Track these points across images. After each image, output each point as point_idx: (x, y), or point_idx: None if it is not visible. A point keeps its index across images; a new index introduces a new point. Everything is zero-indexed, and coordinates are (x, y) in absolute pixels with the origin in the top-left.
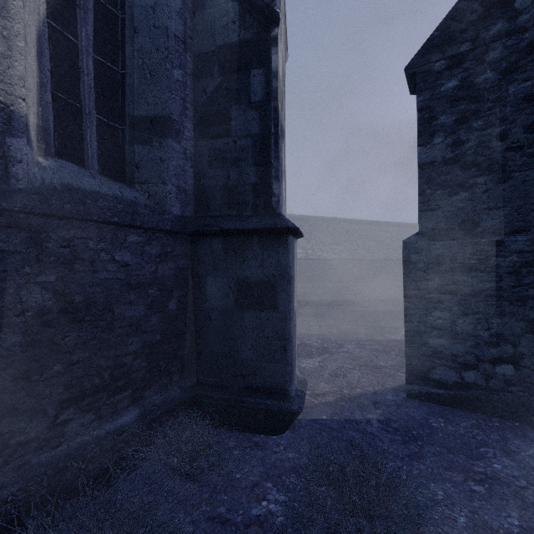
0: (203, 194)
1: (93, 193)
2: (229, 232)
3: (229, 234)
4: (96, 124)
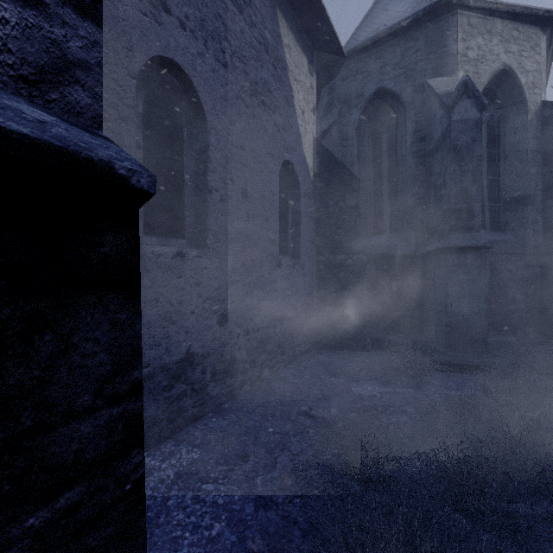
0: (549, 231)
1: (493, 241)
2: None
3: None
4: (488, 208)
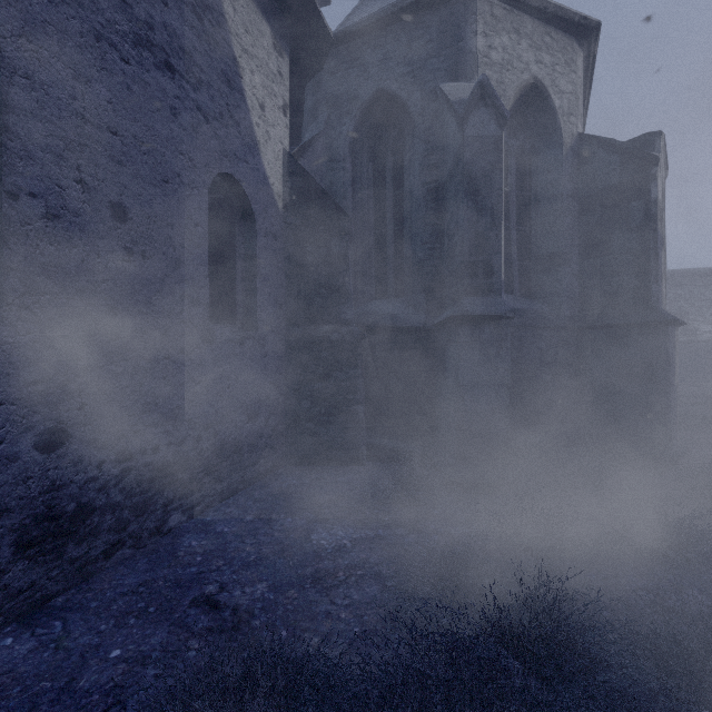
0: (586, 299)
1: (523, 311)
2: (611, 326)
3: (611, 327)
4: (517, 268)
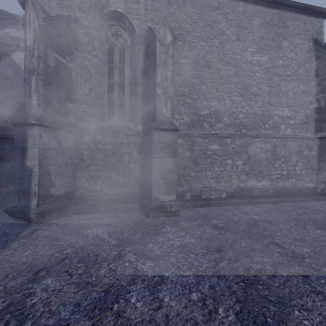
0: None
1: None
2: None
3: None
4: None
